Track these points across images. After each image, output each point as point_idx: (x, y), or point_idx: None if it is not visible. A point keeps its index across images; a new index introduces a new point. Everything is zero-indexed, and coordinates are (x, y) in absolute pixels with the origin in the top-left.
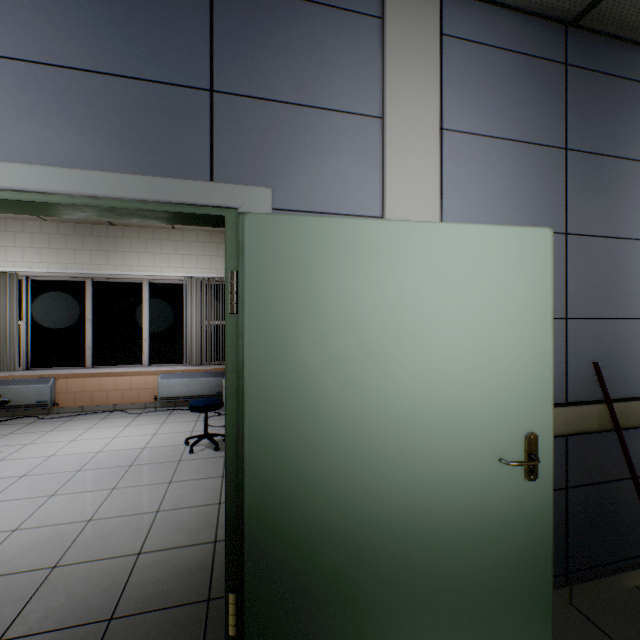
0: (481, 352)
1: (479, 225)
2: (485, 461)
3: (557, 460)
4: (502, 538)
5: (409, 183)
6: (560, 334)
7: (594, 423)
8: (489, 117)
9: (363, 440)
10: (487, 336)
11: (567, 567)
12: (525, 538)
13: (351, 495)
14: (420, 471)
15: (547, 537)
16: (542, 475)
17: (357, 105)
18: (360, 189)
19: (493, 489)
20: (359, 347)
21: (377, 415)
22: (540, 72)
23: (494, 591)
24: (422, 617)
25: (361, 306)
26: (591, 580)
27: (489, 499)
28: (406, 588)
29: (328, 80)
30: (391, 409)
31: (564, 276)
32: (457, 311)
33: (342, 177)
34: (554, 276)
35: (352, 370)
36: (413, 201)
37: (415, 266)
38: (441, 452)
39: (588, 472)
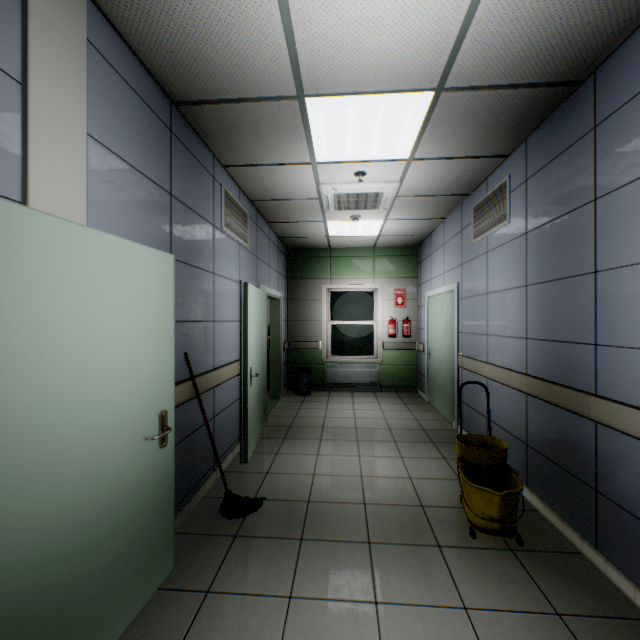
0: (133, 352)
1: (131, 241)
2: (135, 445)
3: None
4: (147, 503)
5: (58, 176)
6: None
7: (187, 395)
8: (125, 143)
9: (17, 471)
10: (137, 337)
11: None
12: (160, 494)
13: (0, 546)
14: (83, 478)
15: (173, 485)
16: (170, 440)
17: None
18: None
19: (141, 466)
20: (12, 359)
21: (35, 435)
22: (158, 127)
23: (141, 551)
24: (84, 624)
25: (14, 309)
26: (184, 507)
27: (138, 476)
28: (68, 608)
29: None
30: (52, 423)
31: None
32: (115, 316)
33: None
34: None
35: (2, 389)
36: (62, 197)
37: (78, 269)
38: (102, 451)
39: (182, 432)
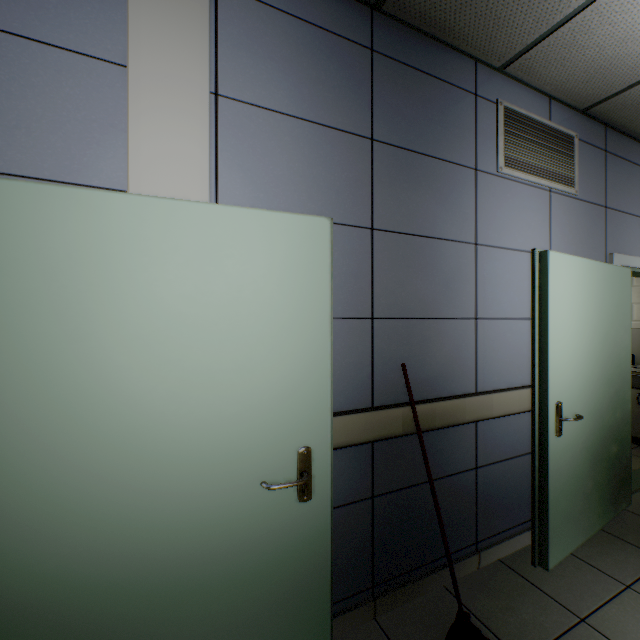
0: (243, 358)
1: (240, 208)
2: (248, 486)
3: (362, 469)
4: (270, 572)
5: (165, 152)
6: (366, 335)
7: (399, 427)
8: (281, 91)
9: (69, 478)
10: (251, 339)
11: (374, 580)
12: (299, 567)
13: (49, 553)
14: (158, 508)
15: (325, 562)
16: (319, 493)
17: (89, 44)
18: (94, 152)
19: (259, 517)
20: (62, 356)
21: (91, 443)
22: (343, 52)
23: (260, 636)
24: None
25: (65, 301)
26: (398, 589)
27: (253, 530)
28: None
29: (40, 3)
30: (114, 434)
31: (370, 273)
32: (210, 309)
33: (64, 134)
34: (359, 273)
35: (50, 386)
36: (171, 175)
37: (150, 252)
38: (188, 481)
39: (397, 477)
